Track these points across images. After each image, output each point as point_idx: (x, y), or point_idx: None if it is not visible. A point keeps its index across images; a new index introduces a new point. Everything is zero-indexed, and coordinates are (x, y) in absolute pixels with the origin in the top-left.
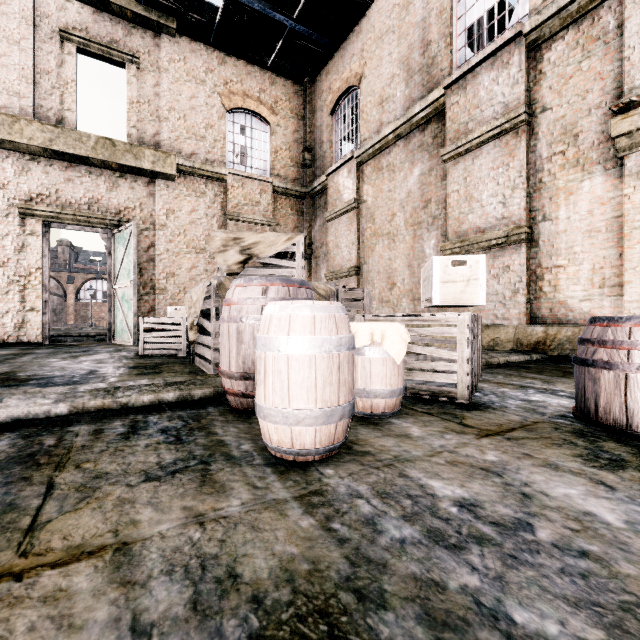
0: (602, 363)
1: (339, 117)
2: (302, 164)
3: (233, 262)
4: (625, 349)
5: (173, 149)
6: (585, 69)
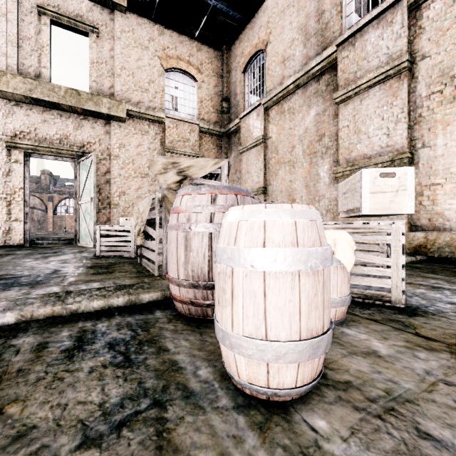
0: None
1: (249, 74)
2: (221, 111)
3: (171, 182)
4: None
5: (124, 98)
6: None
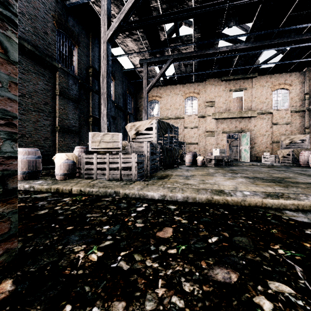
0: None
1: None
2: (303, 99)
3: (287, 143)
4: None
5: (255, 108)
6: None
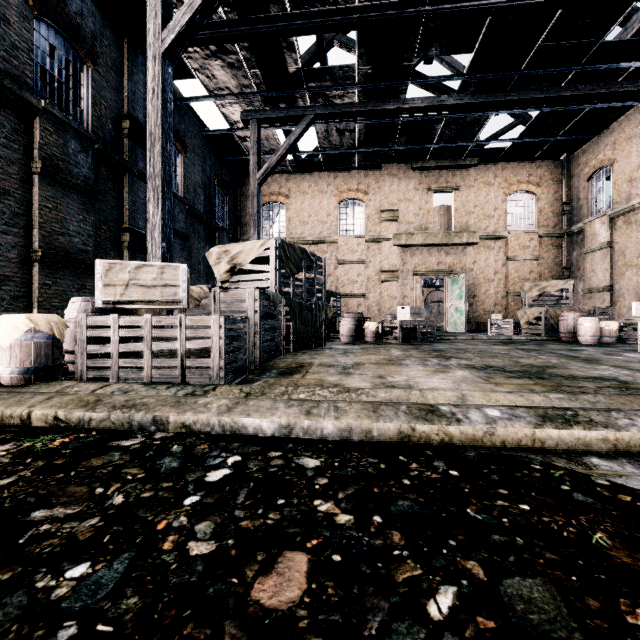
0: None
1: (594, 182)
2: (561, 213)
3: (535, 295)
4: None
5: (476, 228)
6: None
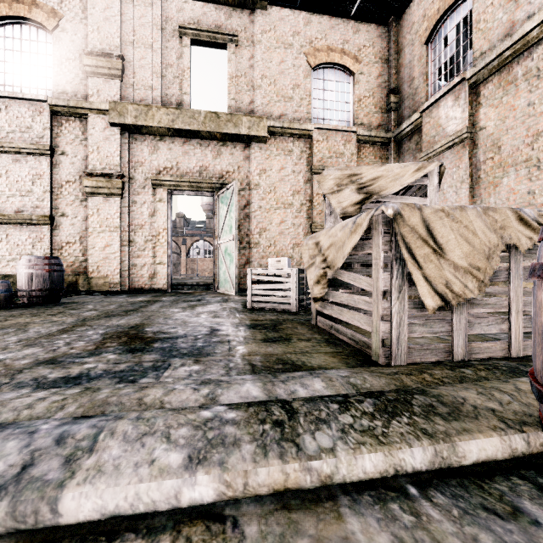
0: None
1: (436, 43)
2: (386, 109)
3: (348, 203)
4: None
5: (265, 113)
6: None
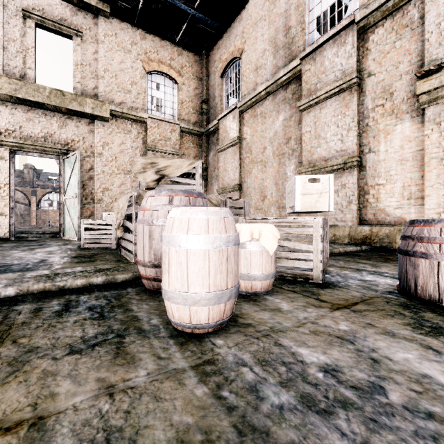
0: (420, 254)
1: (227, 79)
2: (200, 112)
3: (150, 180)
4: (437, 243)
5: (107, 99)
6: (398, 47)
